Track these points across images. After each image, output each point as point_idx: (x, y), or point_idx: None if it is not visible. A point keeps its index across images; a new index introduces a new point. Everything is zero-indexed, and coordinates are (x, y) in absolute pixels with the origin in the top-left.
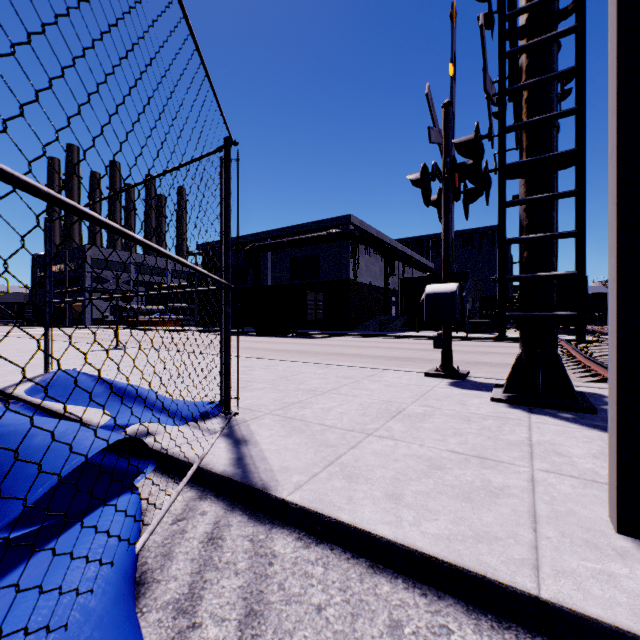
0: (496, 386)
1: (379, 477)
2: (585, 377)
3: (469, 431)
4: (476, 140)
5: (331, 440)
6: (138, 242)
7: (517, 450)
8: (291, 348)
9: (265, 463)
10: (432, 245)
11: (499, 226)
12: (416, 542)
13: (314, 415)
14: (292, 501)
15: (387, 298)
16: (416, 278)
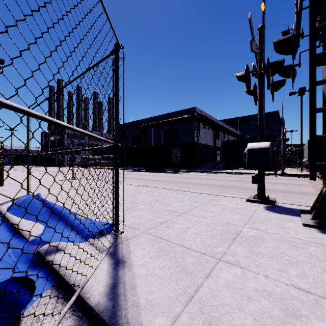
0: (301, 212)
1: None
2: None
3: (301, 259)
4: (294, 37)
5: (189, 265)
6: None
7: None
8: (163, 179)
9: (134, 294)
10: (239, 123)
11: (310, 99)
12: None
13: (175, 235)
14: None
15: (215, 151)
16: (231, 140)
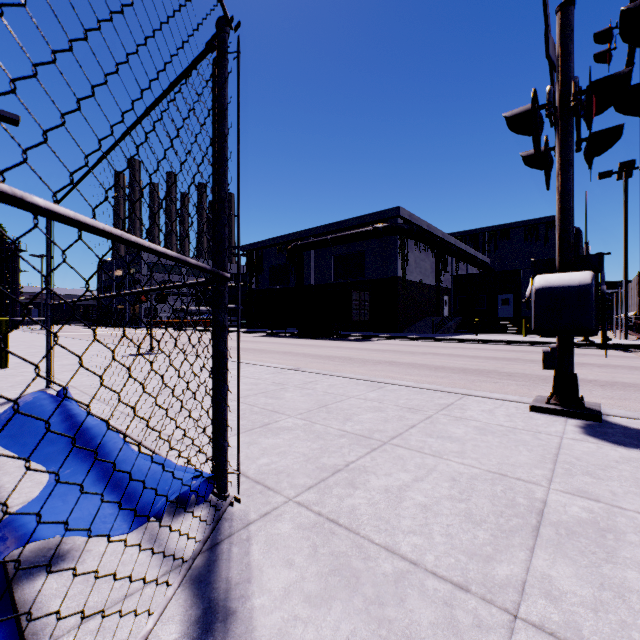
0: None
1: None
2: None
3: None
4: None
5: (425, 637)
6: None
7: None
8: (334, 354)
9: None
10: (488, 239)
11: None
12: None
13: (373, 512)
14: None
15: (439, 297)
16: (472, 275)
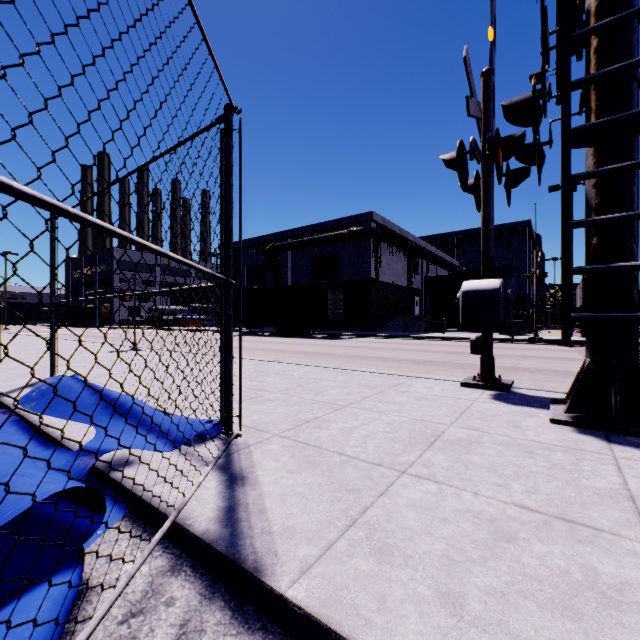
0: (552, 402)
1: (423, 554)
2: None
3: (536, 470)
4: (534, 99)
5: (353, 480)
6: (23, 197)
7: (616, 507)
8: (310, 350)
9: (263, 519)
10: (457, 242)
11: (562, 206)
12: None
13: (332, 439)
14: (294, 601)
15: (410, 297)
16: (441, 277)
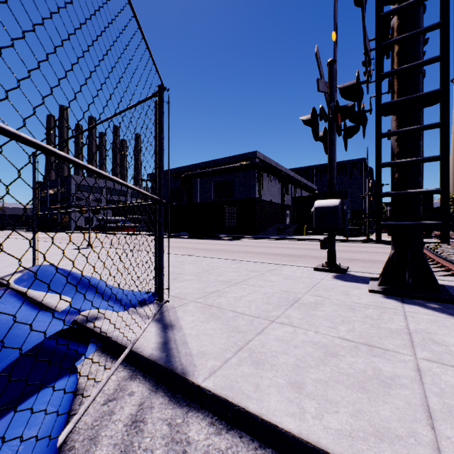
0: (371, 279)
1: (282, 363)
2: (439, 271)
3: (355, 319)
4: (357, 84)
5: (241, 326)
6: (60, 157)
7: (399, 338)
8: (213, 247)
9: (186, 347)
10: (316, 173)
11: (376, 153)
12: (320, 439)
13: (228, 303)
14: (206, 388)
15: (283, 211)
16: (304, 197)
